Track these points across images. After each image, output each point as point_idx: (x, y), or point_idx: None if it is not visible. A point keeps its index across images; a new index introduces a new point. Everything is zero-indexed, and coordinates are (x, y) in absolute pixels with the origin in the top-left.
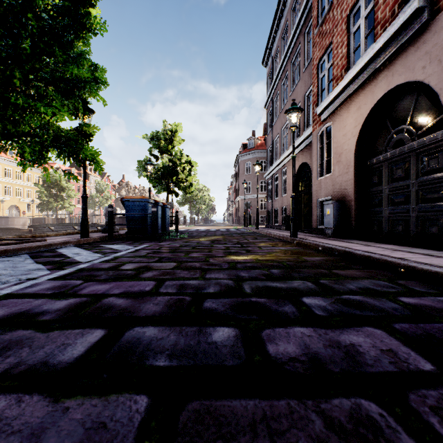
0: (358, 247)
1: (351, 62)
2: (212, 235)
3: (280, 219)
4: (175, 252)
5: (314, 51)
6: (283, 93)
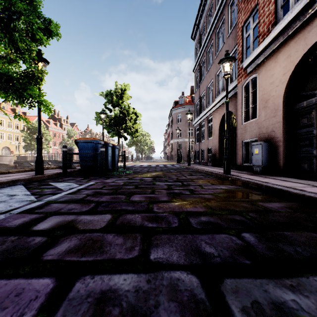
0: (308, 188)
1: (279, 17)
2: (153, 171)
3: (206, 157)
4: (116, 194)
5: (239, 16)
6: (208, 58)
